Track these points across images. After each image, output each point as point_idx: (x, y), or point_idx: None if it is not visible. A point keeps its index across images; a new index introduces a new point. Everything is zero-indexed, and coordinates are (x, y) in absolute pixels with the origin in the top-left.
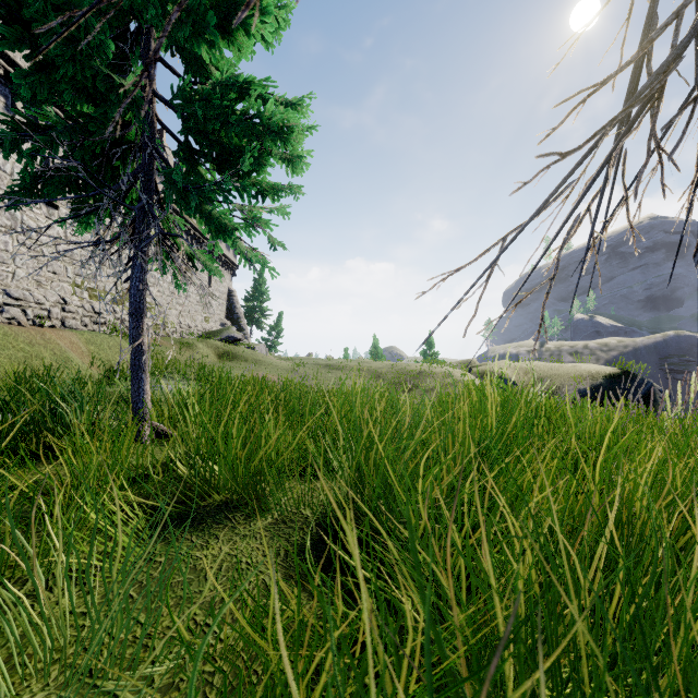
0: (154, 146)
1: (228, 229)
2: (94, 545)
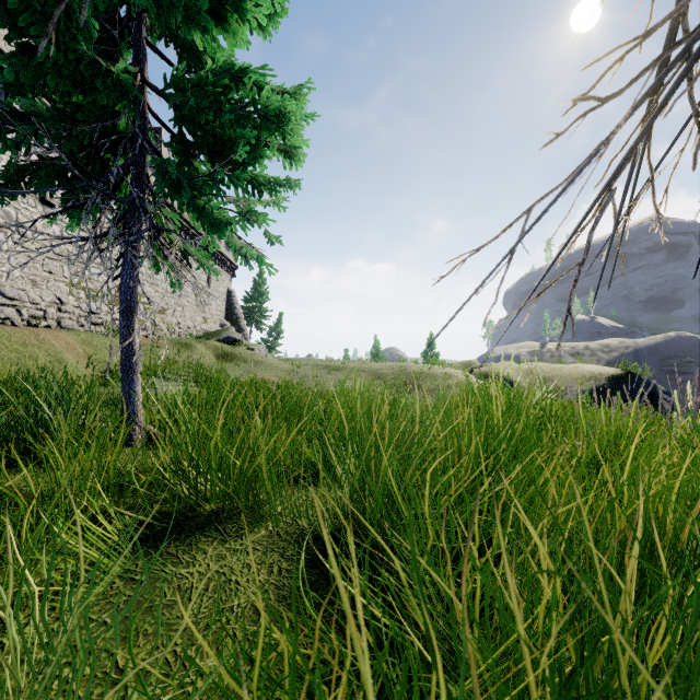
0: (146, 138)
1: (222, 223)
2: (69, 562)
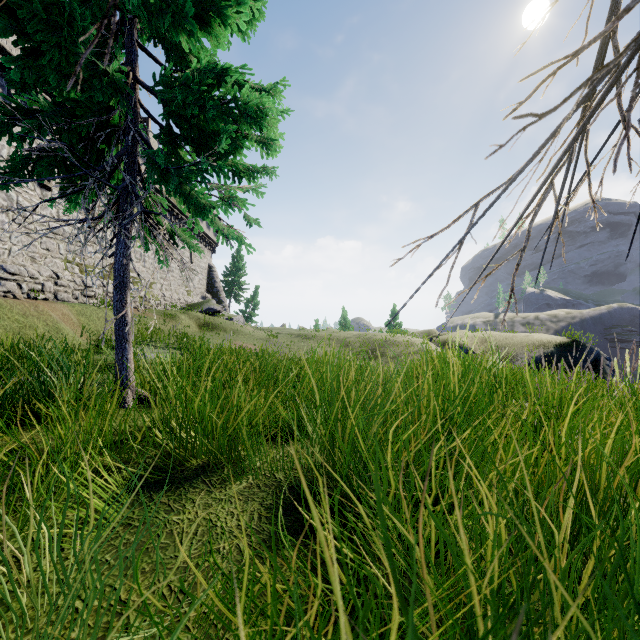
0: (137, 130)
1: (206, 207)
2: (74, 510)
